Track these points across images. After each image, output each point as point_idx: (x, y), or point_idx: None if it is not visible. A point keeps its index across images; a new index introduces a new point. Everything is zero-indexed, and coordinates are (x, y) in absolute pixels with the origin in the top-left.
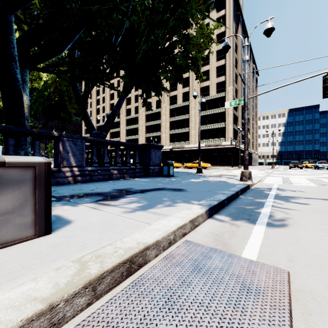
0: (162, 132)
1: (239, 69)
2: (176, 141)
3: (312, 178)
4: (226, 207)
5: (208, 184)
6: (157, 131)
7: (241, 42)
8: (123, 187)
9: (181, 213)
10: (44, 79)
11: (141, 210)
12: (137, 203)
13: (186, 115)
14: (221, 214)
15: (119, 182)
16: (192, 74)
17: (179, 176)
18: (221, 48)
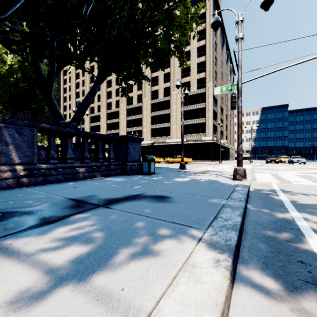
0: (144, 127)
1: (218, 67)
2: (157, 135)
3: (300, 174)
4: (245, 236)
5: (199, 185)
6: (138, 126)
7: (220, 41)
8: (83, 195)
9: (176, 305)
10: (9, 63)
11: (75, 283)
12: (82, 244)
13: (167, 110)
14: (249, 265)
15: (84, 184)
16: (173, 69)
17: (161, 173)
18: (201, 45)
